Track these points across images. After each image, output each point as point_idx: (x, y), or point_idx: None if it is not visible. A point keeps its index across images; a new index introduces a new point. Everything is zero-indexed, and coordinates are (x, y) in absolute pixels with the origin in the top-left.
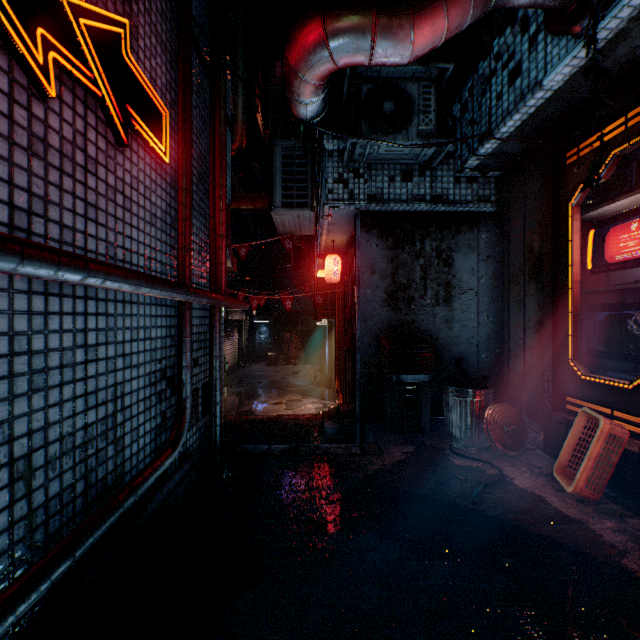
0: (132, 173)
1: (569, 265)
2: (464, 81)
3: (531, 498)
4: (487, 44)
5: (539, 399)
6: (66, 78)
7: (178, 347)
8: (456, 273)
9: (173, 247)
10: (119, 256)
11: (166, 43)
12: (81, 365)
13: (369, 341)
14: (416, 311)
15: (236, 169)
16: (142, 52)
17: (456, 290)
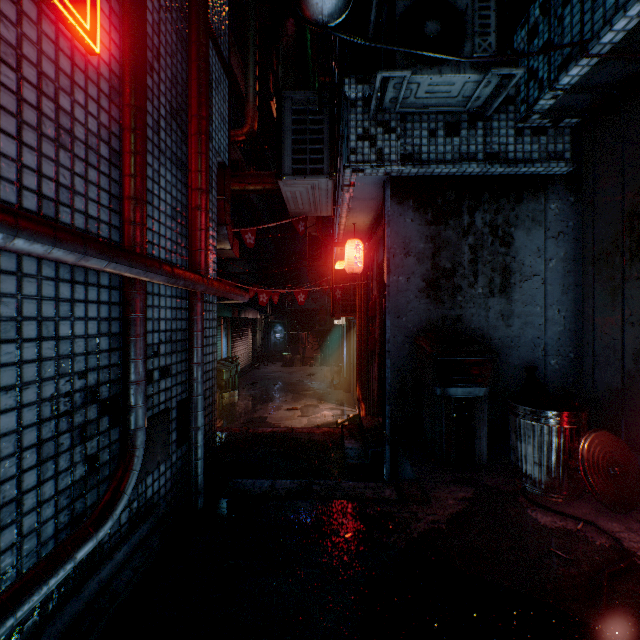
0: None
1: None
2: (530, 1)
3: None
4: None
5: None
6: None
7: (123, 351)
8: (516, 254)
9: (115, 196)
10: None
11: None
12: None
13: (402, 342)
14: (463, 304)
15: (249, 159)
16: None
17: (516, 276)
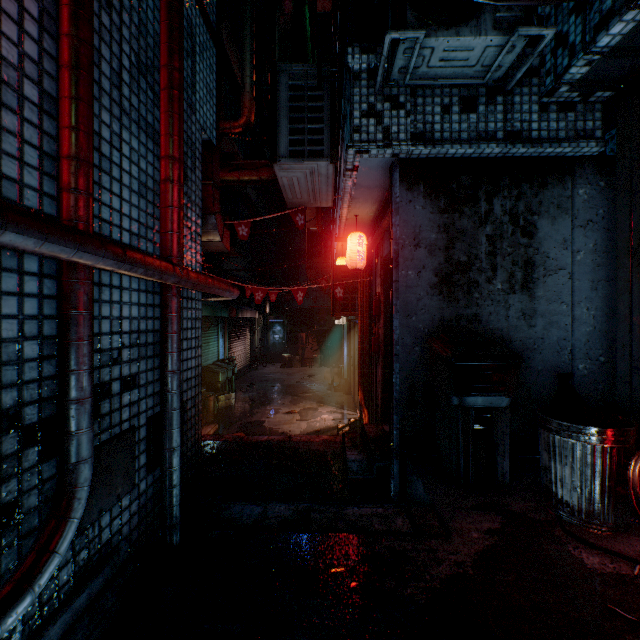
0: None
1: None
2: None
3: None
4: None
5: None
6: None
7: (59, 360)
8: (540, 246)
9: (50, 156)
10: None
11: None
12: None
13: (412, 344)
14: (480, 301)
15: (246, 154)
16: None
17: (540, 270)
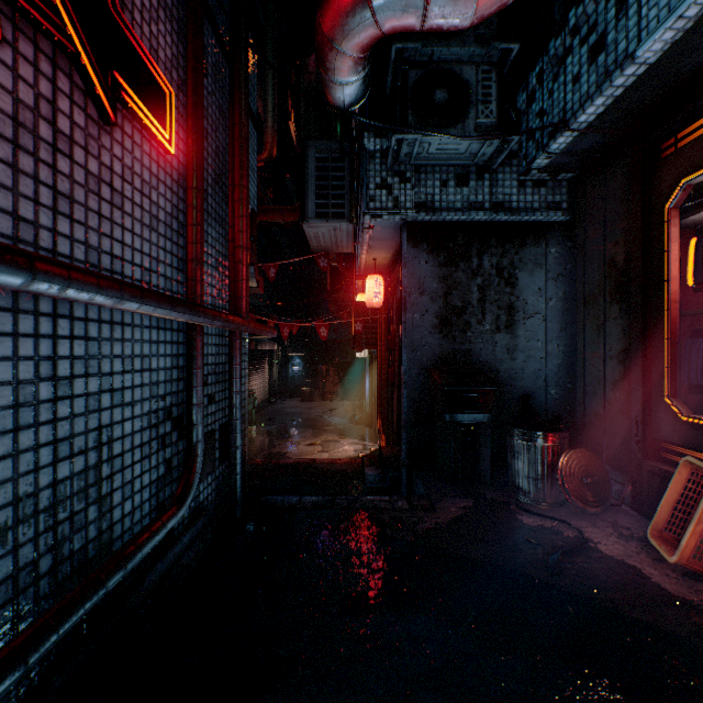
0: (124, 161)
1: (665, 281)
2: (530, 67)
3: (623, 570)
4: (560, 19)
5: (624, 444)
6: (23, 22)
7: (187, 380)
8: (520, 294)
9: (181, 259)
10: (105, 264)
11: (172, 8)
12: (47, 403)
13: (417, 374)
14: (473, 339)
15: (266, 183)
16: (138, 12)
17: (520, 314)
